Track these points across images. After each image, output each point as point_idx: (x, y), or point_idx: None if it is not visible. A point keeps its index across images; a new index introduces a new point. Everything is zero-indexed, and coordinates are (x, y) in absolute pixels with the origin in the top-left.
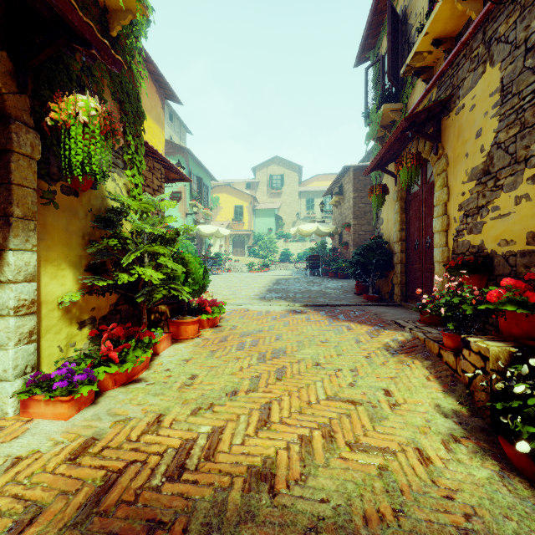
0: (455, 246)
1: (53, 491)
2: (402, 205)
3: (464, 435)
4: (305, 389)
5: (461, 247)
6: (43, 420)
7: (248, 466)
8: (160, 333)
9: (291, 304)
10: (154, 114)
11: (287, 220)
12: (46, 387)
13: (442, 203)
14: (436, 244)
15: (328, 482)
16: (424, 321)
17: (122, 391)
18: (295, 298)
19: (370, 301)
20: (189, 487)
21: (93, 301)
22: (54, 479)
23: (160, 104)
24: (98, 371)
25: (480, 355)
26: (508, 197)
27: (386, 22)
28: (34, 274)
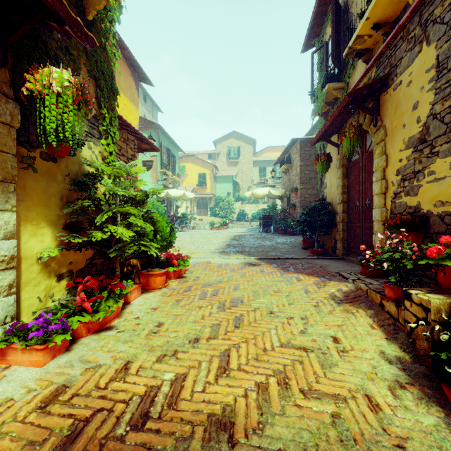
0: (392, 206)
1: (21, 442)
2: (344, 171)
3: (408, 382)
4: (261, 337)
5: (398, 208)
6: (20, 366)
7: (208, 414)
8: (131, 285)
9: (247, 258)
10: (129, 94)
11: (243, 185)
12: (23, 336)
13: (381, 169)
14: (375, 205)
15: (285, 431)
16: (365, 273)
17: (94, 338)
18: (250, 252)
19: (316, 255)
20: (152, 437)
21: (70, 256)
22: (23, 428)
23: (134, 86)
24: (72, 321)
25: (421, 307)
26: (444, 163)
27: (329, 13)
28: (14, 232)
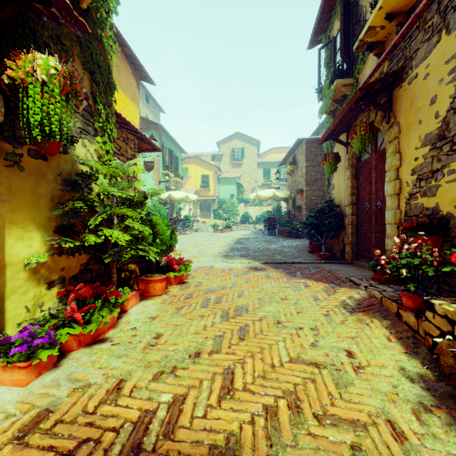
0: (407, 208)
1: None
2: (353, 171)
3: (434, 404)
4: (268, 350)
5: (413, 210)
6: (1, 386)
7: (210, 445)
8: (128, 292)
9: (251, 262)
10: (130, 92)
11: (246, 187)
12: (5, 352)
13: (394, 168)
14: (388, 207)
15: None
16: (377, 279)
17: (86, 352)
18: (255, 255)
19: (323, 259)
20: None
21: (62, 261)
22: None
23: (135, 84)
24: (60, 333)
25: (446, 319)
26: None
27: (337, 7)
28: None
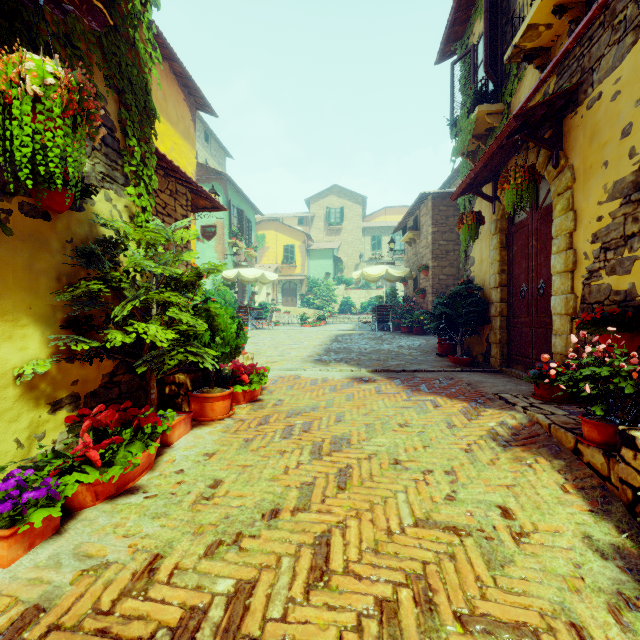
0: (585, 292)
1: None
2: (502, 238)
3: None
4: (381, 507)
5: (595, 294)
6: None
7: None
8: (172, 417)
9: (355, 369)
10: (181, 127)
11: (348, 262)
12: None
13: (566, 233)
14: (556, 290)
15: None
16: (540, 396)
17: (106, 510)
18: (360, 360)
19: (459, 365)
20: None
21: (75, 371)
22: None
23: (189, 116)
24: (65, 482)
25: None
26: None
27: (479, 2)
28: None
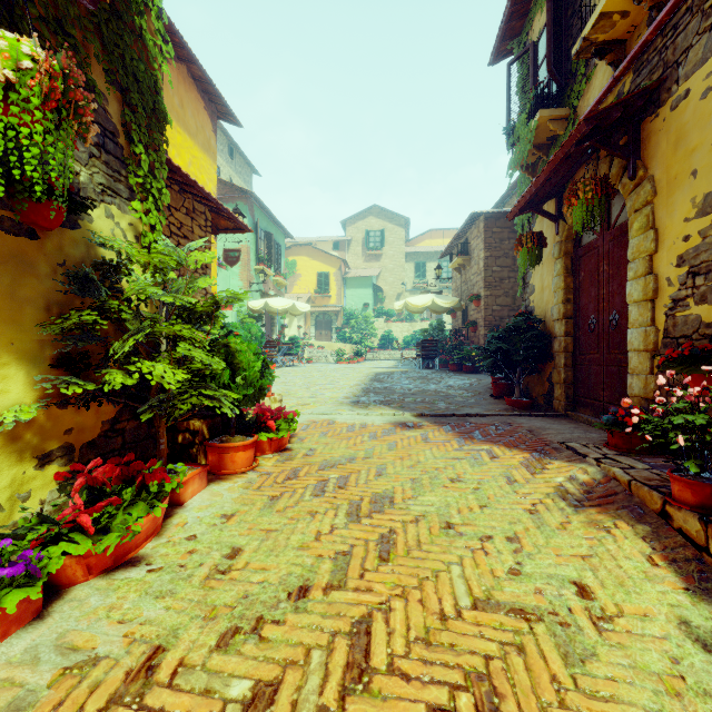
0: (669, 324)
1: None
2: (567, 263)
3: None
4: (432, 584)
5: (681, 327)
6: None
7: None
8: (183, 472)
9: (398, 413)
10: (201, 138)
11: (389, 292)
12: None
13: (645, 256)
14: (633, 322)
15: None
16: (615, 446)
17: (100, 587)
18: (403, 402)
19: (517, 408)
20: None
21: (68, 417)
22: None
23: (210, 126)
24: (49, 555)
25: None
26: None
27: None
28: None
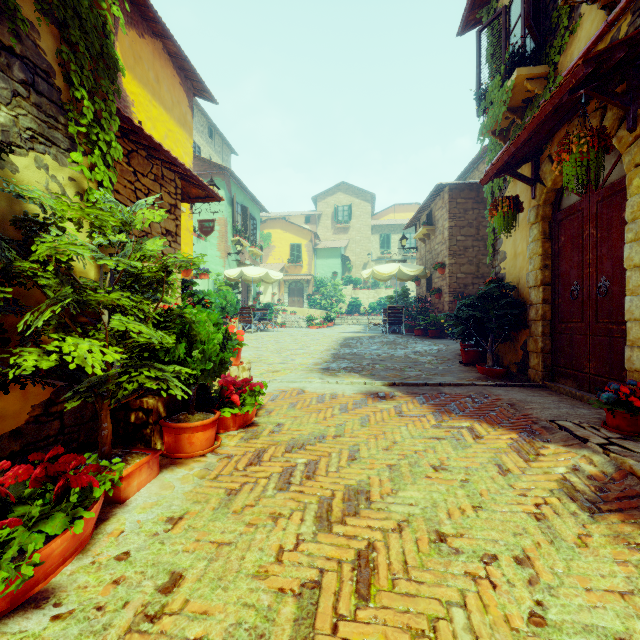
0: None
1: None
2: (545, 228)
3: None
4: None
5: None
6: None
7: None
8: (119, 470)
9: (369, 382)
10: (177, 113)
11: (356, 261)
12: None
13: None
14: (633, 288)
15: None
16: (617, 427)
17: None
18: (373, 369)
19: (491, 377)
20: None
21: None
22: None
23: (186, 102)
24: None
25: None
26: None
27: None
28: None
